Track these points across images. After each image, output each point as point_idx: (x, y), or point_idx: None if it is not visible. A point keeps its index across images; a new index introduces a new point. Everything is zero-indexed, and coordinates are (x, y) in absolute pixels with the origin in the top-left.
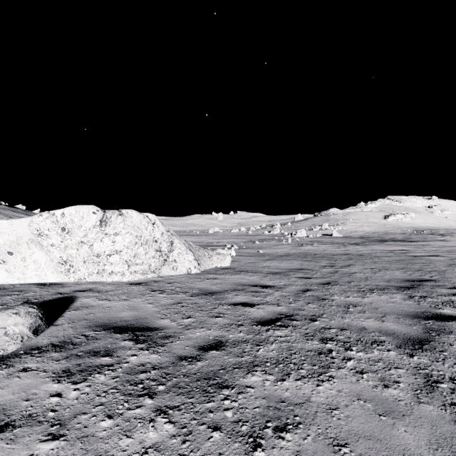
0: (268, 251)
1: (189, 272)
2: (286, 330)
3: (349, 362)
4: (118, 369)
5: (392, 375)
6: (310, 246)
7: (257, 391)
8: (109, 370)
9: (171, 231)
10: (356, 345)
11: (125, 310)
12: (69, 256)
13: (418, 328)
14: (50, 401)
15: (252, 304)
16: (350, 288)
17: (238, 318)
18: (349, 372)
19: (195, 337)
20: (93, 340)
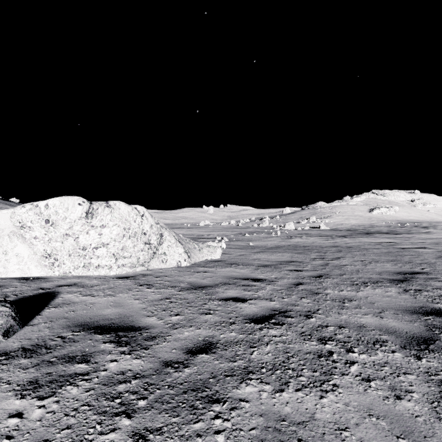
0: (258, 243)
1: (179, 265)
2: (280, 328)
3: (353, 366)
4: (94, 379)
5: (403, 382)
6: (299, 238)
7: (253, 406)
8: (83, 381)
9: (161, 224)
10: (358, 346)
11: (109, 307)
12: (53, 249)
13: (420, 325)
14: (8, 424)
15: (244, 299)
16: (342, 281)
17: (229, 314)
18: (354, 380)
19: (183, 337)
20: (70, 343)
